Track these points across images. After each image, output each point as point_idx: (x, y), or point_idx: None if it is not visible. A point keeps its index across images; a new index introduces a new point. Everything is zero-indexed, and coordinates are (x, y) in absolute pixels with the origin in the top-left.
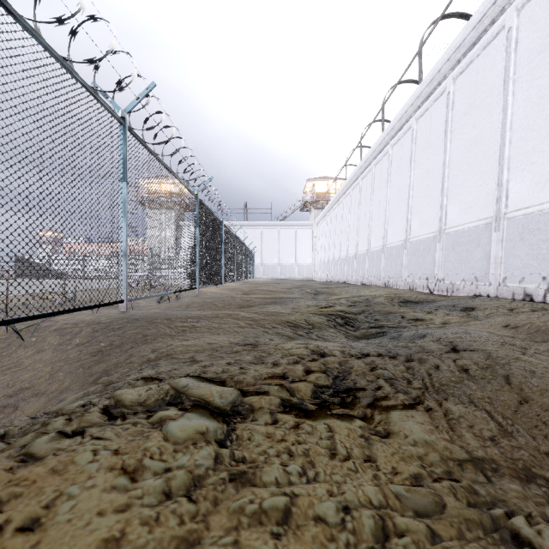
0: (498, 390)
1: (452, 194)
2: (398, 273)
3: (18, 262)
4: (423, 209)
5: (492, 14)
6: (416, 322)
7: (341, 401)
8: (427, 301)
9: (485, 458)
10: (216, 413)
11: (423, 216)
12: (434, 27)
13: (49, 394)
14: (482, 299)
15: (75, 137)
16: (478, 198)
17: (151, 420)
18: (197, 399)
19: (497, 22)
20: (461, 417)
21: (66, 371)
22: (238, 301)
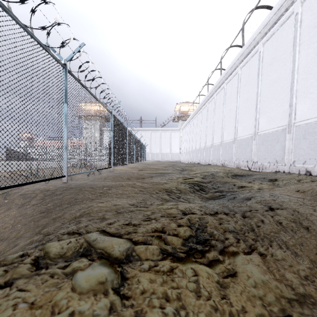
0: (303, 238)
1: (262, 111)
2: (230, 158)
3: (8, 151)
4: (244, 120)
5: (286, 5)
6: (242, 188)
7: (202, 249)
8: (248, 175)
9: (305, 295)
10: (114, 263)
11: (244, 125)
12: (251, 13)
13: (9, 239)
14: (281, 174)
15: (33, 75)
16: (277, 114)
17: (66, 271)
18: (102, 251)
19: (289, 10)
20: (283, 260)
21: (22, 224)
22: (135, 175)
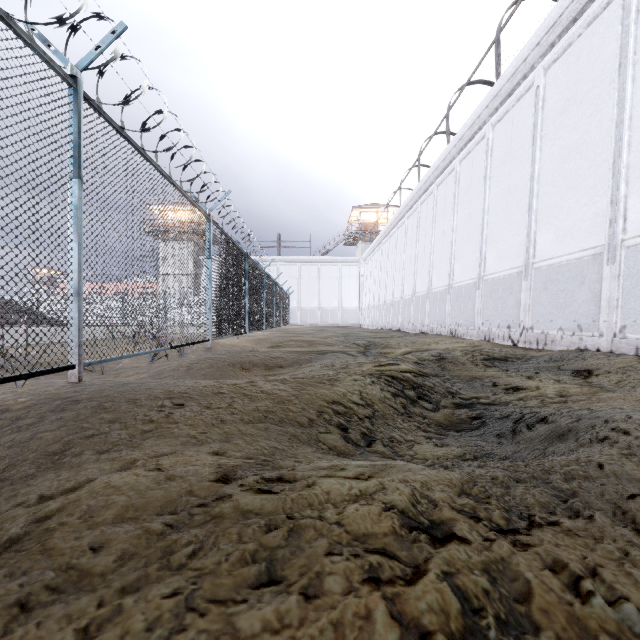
0: None
1: (543, 217)
2: (469, 319)
3: None
4: (502, 238)
5: None
6: (518, 393)
7: None
8: (517, 357)
9: None
10: None
11: (502, 247)
12: (517, 5)
13: None
14: (594, 356)
15: None
16: (581, 221)
17: None
18: None
19: None
20: None
21: None
22: (262, 359)
